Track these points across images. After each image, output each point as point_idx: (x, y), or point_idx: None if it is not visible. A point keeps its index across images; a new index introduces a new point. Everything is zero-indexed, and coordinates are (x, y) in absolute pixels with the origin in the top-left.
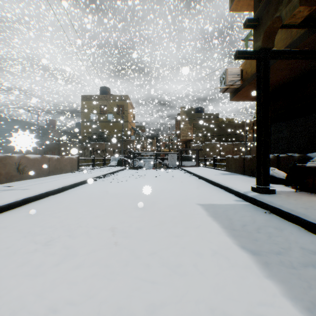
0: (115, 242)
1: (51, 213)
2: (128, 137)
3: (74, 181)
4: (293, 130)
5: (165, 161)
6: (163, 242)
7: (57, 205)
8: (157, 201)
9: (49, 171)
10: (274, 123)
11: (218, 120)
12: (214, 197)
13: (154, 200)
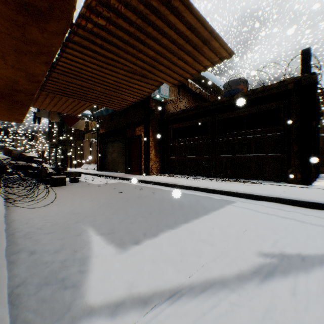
0: None
1: None
2: None
3: None
4: None
5: None
6: None
7: None
8: None
9: None
10: None
11: None
12: None
13: None
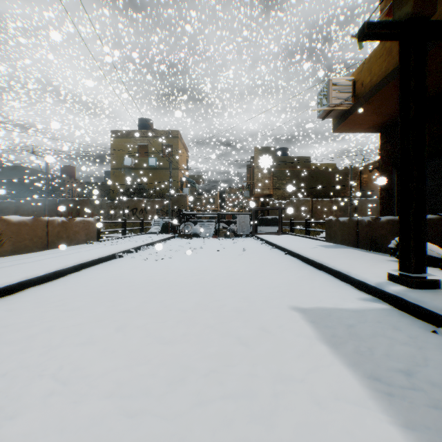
0: (101, 439)
1: (3, 332)
2: (178, 190)
3: (81, 260)
4: (438, 176)
5: (232, 225)
6: (226, 440)
7: (27, 311)
8: (217, 300)
9: (48, 241)
10: None
11: (309, 166)
12: (318, 291)
13: (211, 299)
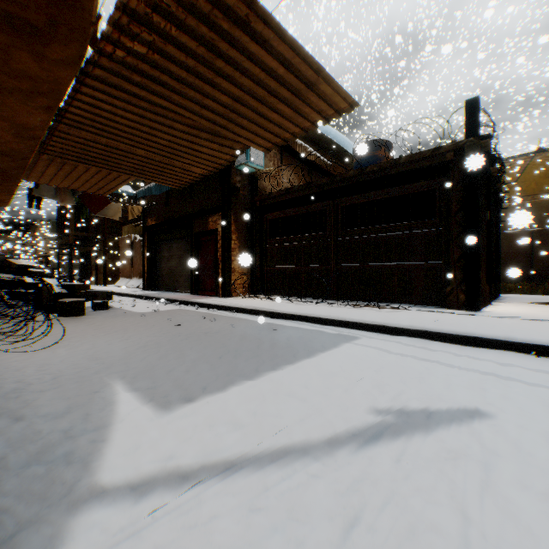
0: None
1: None
2: None
3: None
4: None
5: None
6: None
7: None
8: None
9: None
10: None
11: None
12: None
13: None
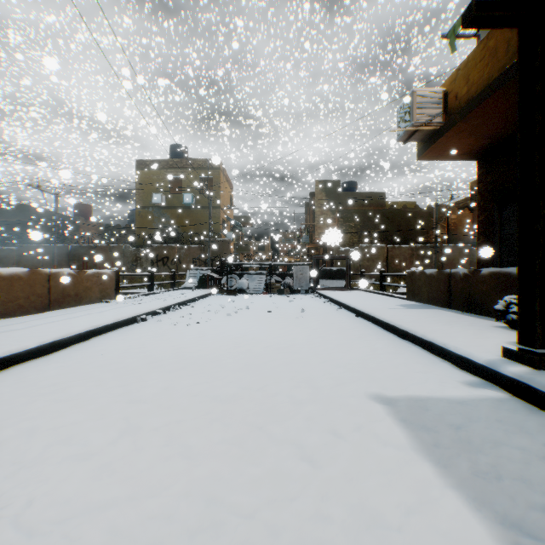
0: None
1: None
2: (219, 234)
3: (90, 325)
4: None
5: (287, 279)
6: None
7: (3, 401)
8: (268, 384)
9: (49, 300)
10: (511, 203)
11: (383, 204)
12: (406, 370)
13: (260, 382)
